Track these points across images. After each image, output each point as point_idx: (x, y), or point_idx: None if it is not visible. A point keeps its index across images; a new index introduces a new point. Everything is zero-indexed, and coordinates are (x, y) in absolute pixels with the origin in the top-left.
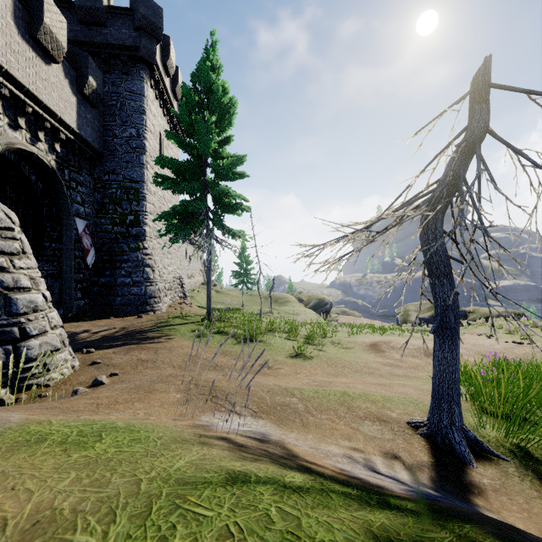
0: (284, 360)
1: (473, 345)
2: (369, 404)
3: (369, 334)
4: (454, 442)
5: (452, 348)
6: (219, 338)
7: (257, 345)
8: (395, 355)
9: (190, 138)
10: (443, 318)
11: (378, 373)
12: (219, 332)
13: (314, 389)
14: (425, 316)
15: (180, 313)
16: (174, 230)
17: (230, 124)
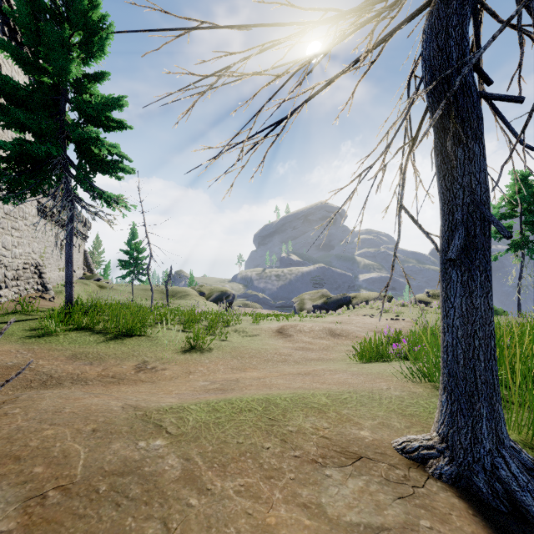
0: (172, 357)
1: (364, 323)
2: (316, 418)
3: (273, 321)
4: (517, 488)
5: (487, 287)
6: (76, 336)
7: (135, 341)
8: (303, 338)
9: (37, 57)
10: (468, 230)
11: (291, 359)
12: (80, 328)
13: (210, 406)
14: (318, 303)
15: (21, 307)
16: (3, 182)
17: (103, 51)
